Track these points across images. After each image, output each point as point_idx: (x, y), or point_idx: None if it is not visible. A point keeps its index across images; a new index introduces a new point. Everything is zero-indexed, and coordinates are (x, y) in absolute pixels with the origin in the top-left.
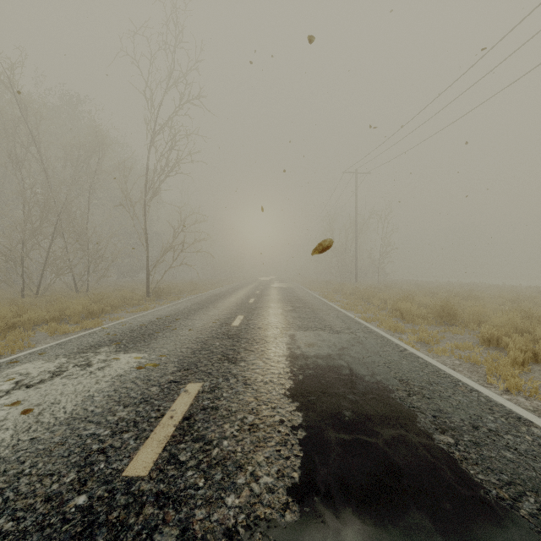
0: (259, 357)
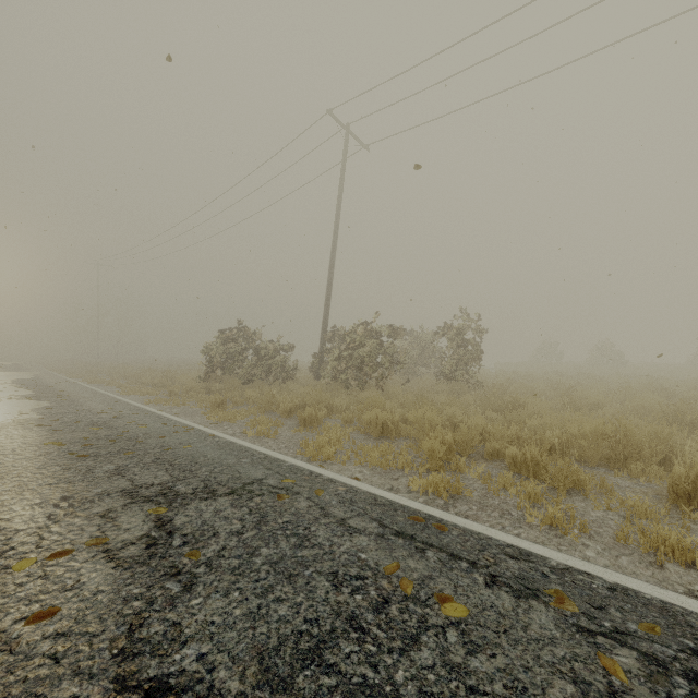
0: None
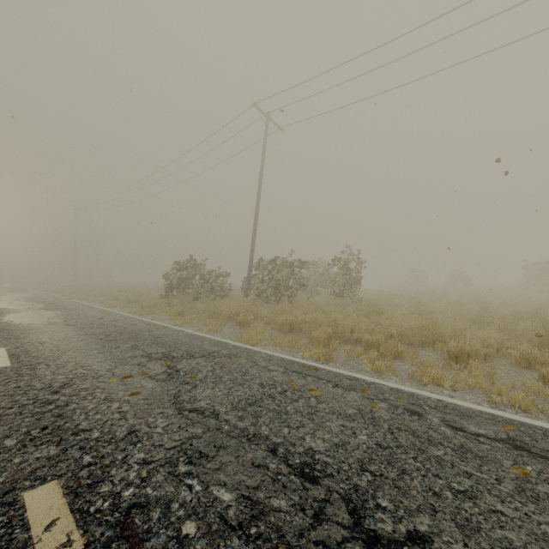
0: (0, 294)
